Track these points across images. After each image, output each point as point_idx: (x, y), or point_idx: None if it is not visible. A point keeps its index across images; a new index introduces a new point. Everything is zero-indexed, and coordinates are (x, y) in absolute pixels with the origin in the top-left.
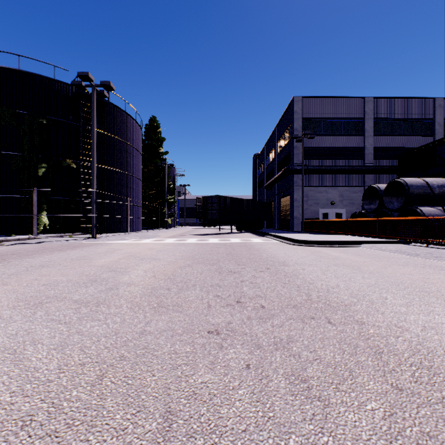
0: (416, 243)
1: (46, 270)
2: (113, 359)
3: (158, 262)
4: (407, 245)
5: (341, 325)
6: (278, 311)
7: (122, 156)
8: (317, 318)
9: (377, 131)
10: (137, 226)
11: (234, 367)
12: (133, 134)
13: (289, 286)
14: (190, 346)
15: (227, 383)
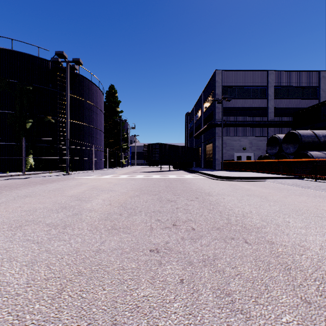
0: (307, 178)
1: (28, 199)
2: (72, 275)
3: (114, 193)
4: (300, 180)
5: (256, 244)
6: (205, 233)
7: (88, 113)
8: (236, 239)
9: (277, 95)
10: (100, 165)
11: (170, 282)
12: (96, 98)
13: (213, 212)
14: (135, 263)
15: (165, 297)
